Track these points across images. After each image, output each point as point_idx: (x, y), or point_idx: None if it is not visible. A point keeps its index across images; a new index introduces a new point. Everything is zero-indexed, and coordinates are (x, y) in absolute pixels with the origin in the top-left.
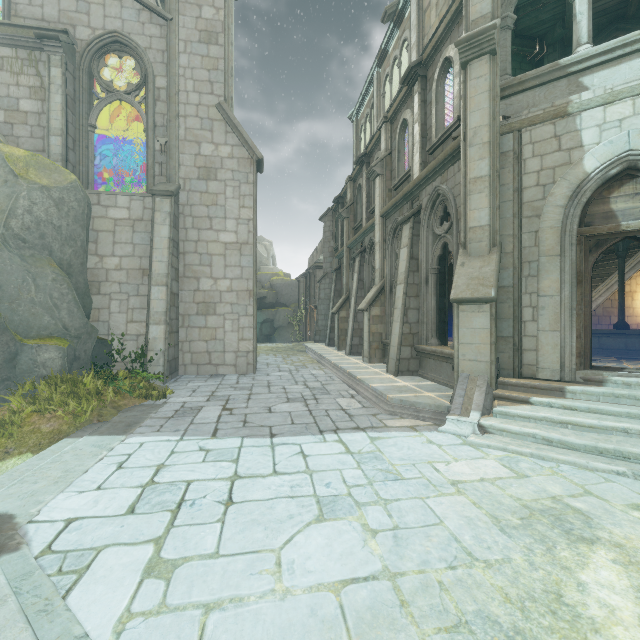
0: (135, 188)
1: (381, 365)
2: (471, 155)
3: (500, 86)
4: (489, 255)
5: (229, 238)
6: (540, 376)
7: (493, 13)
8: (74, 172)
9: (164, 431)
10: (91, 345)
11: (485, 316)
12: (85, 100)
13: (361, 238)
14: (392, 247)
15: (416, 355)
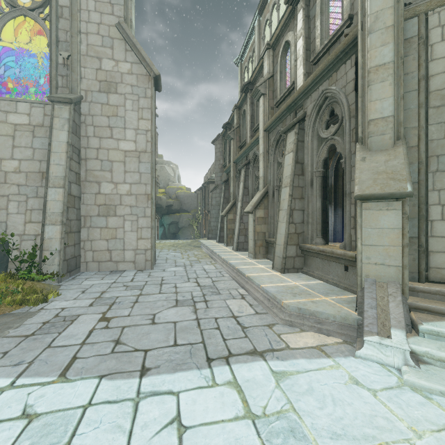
0: (40, 99)
1: (265, 261)
2: (372, 42)
3: None
4: (394, 148)
5: (128, 146)
6: None
7: None
8: None
9: None
10: None
11: (395, 214)
12: None
13: (246, 153)
14: (274, 157)
15: (301, 253)
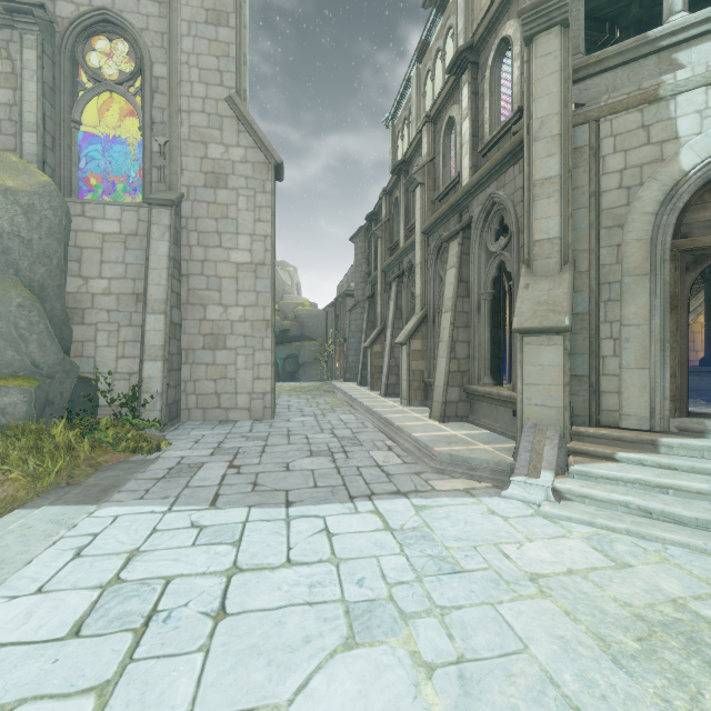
0: (129, 197)
1: (423, 409)
2: (537, 151)
3: (572, 66)
4: (560, 275)
5: (242, 258)
6: (624, 425)
7: None
8: (53, 177)
9: (149, 498)
10: (69, 386)
11: (556, 350)
12: (67, 90)
13: (398, 260)
14: (435, 269)
15: (466, 397)
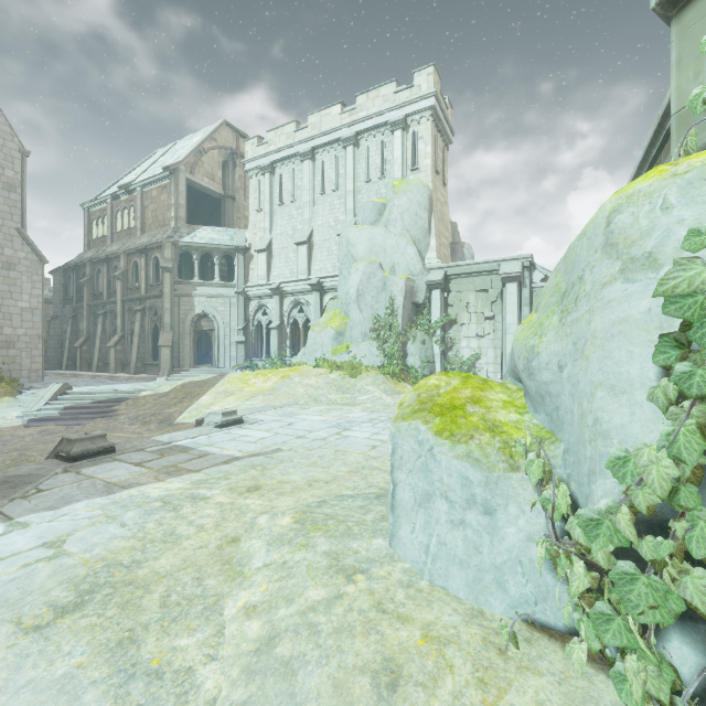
0: None
1: (123, 373)
2: (165, 301)
3: (174, 281)
4: (171, 332)
5: (25, 305)
6: (185, 368)
7: (172, 258)
8: None
9: None
10: None
11: (169, 351)
12: None
13: (103, 304)
14: (129, 317)
15: (144, 366)
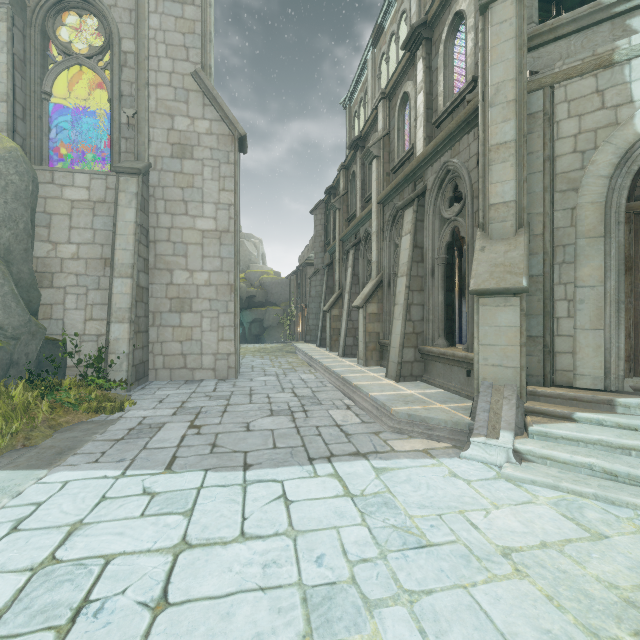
0: (98, 167)
1: (379, 368)
2: (492, 117)
3: (527, 35)
4: (515, 237)
5: (207, 225)
6: (578, 384)
7: None
8: (24, 146)
9: (103, 461)
10: (35, 347)
11: (513, 311)
12: (37, 62)
13: (355, 229)
14: (391, 237)
15: (420, 358)
